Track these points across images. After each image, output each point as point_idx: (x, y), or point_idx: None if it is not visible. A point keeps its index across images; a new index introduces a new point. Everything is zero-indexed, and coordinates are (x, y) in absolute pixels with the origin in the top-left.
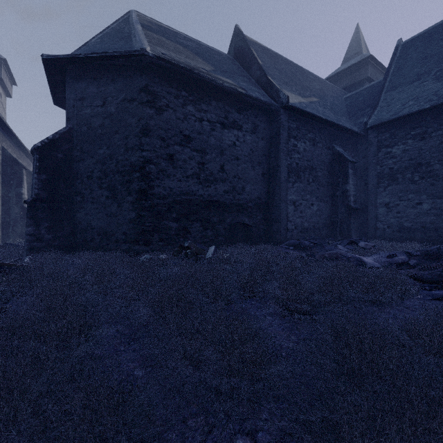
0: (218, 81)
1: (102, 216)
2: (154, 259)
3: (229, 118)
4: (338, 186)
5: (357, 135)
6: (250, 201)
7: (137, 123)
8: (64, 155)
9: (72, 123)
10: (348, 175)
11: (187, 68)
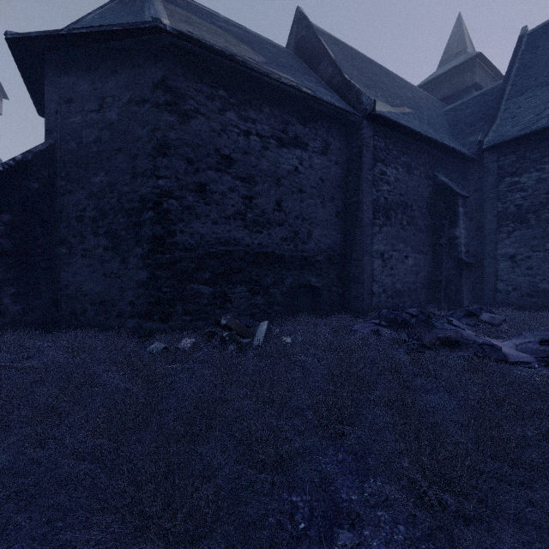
0: (273, 75)
1: (98, 276)
2: (170, 349)
3: (289, 132)
4: (443, 231)
5: (467, 159)
6: (320, 252)
7: (150, 136)
8: (42, 185)
9: (54, 137)
10: (458, 215)
11: (226, 53)
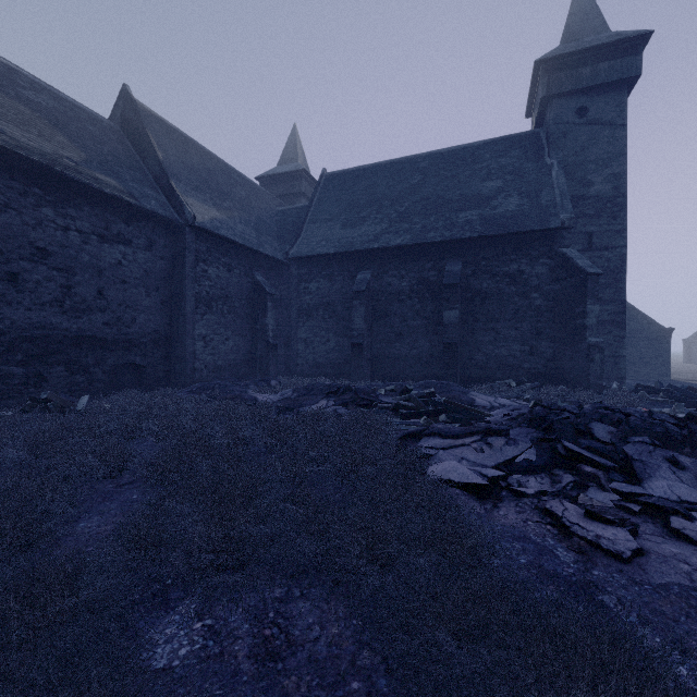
0: (94, 185)
1: None
2: None
3: (112, 230)
4: (258, 319)
5: (281, 263)
6: (145, 335)
7: None
8: None
9: None
10: (267, 308)
11: (45, 164)
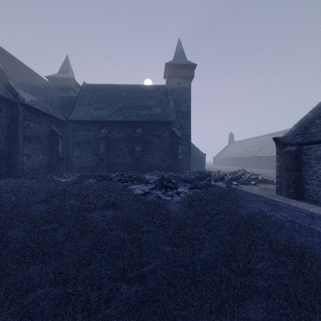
0: None
1: None
2: None
3: None
4: (54, 147)
5: (64, 121)
6: None
7: None
8: None
9: None
10: (59, 142)
11: None
